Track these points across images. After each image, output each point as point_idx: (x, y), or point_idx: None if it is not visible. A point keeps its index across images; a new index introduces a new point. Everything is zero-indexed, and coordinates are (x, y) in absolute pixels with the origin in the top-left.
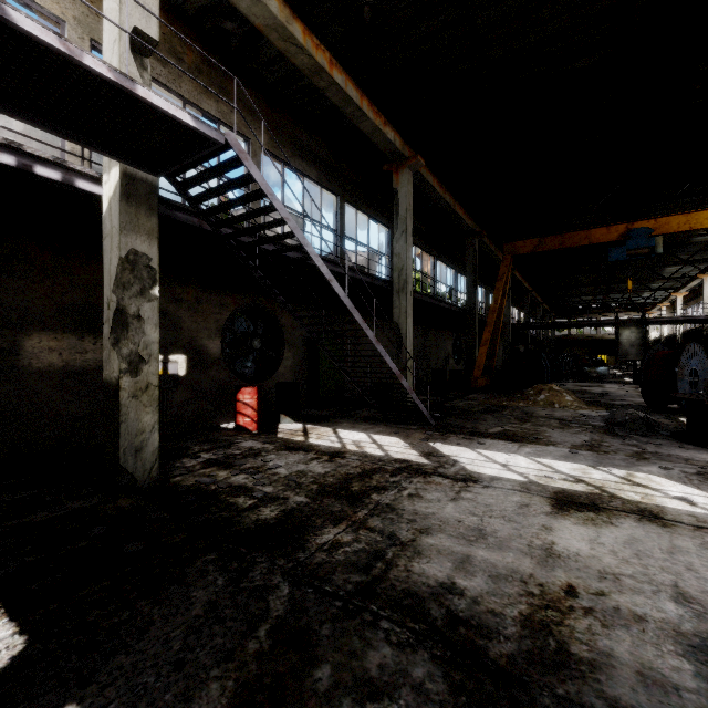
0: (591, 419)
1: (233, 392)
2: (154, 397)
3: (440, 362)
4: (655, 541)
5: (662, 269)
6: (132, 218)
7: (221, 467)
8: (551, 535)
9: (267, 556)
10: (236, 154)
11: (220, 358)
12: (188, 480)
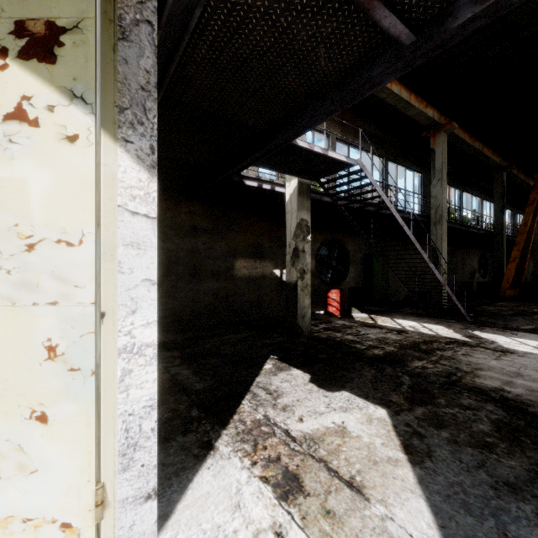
0: None
1: (321, 292)
2: (309, 291)
3: (466, 275)
4: None
5: None
6: (301, 203)
7: (334, 331)
8: None
9: (389, 366)
10: (360, 168)
11: (314, 272)
12: (322, 335)
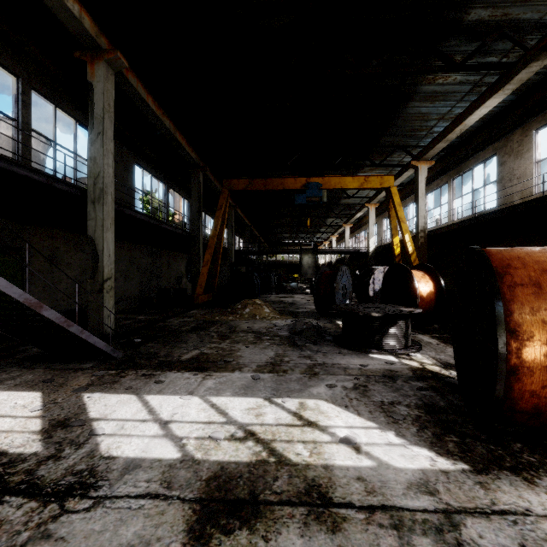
0: (280, 330)
1: None
2: None
3: (173, 280)
4: None
5: (326, 219)
6: None
7: None
8: None
9: None
10: None
11: None
12: None
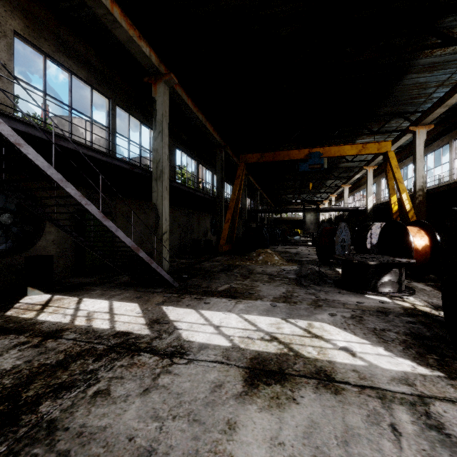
0: (288, 273)
1: None
2: None
3: (201, 234)
4: (331, 423)
5: (325, 181)
6: None
7: None
8: (232, 442)
9: None
10: None
11: None
12: None
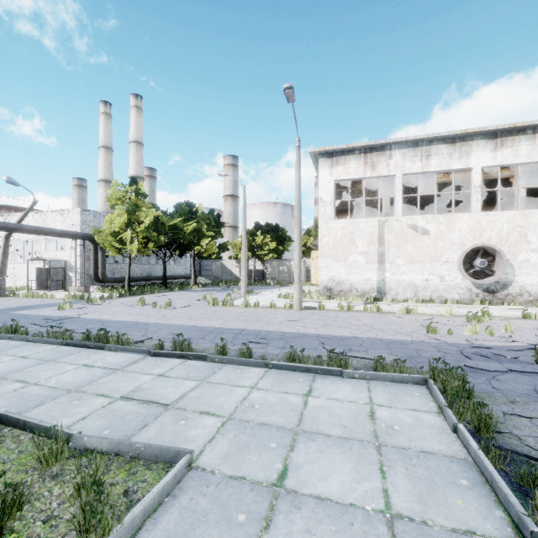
0: None
1: None
2: None
3: None
4: None
5: None
6: None
7: None
8: None
9: None
10: None
11: None
12: None
